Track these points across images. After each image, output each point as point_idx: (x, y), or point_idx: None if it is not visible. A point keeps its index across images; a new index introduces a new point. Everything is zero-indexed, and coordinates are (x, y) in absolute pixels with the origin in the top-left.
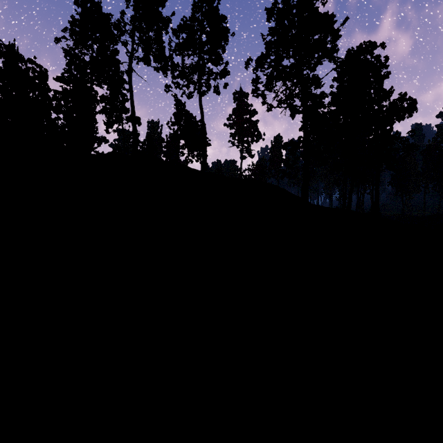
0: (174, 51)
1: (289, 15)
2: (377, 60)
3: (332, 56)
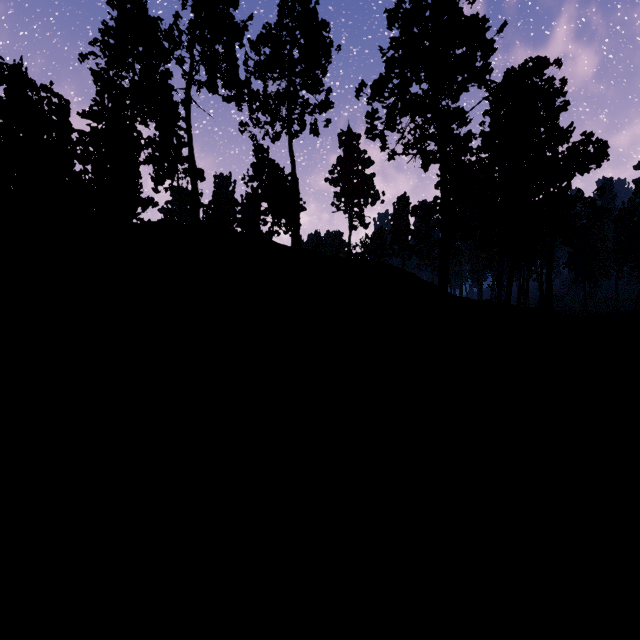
0: (253, 73)
1: (420, 20)
2: (550, 85)
3: (483, 79)
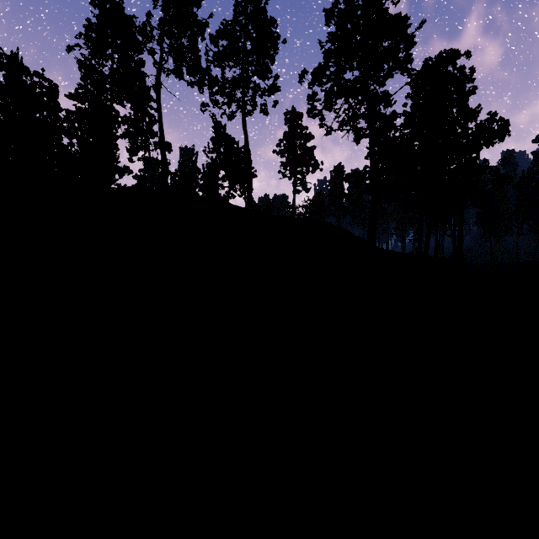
0: (212, 62)
1: (353, 18)
2: (461, 72)
3: (405, 67)
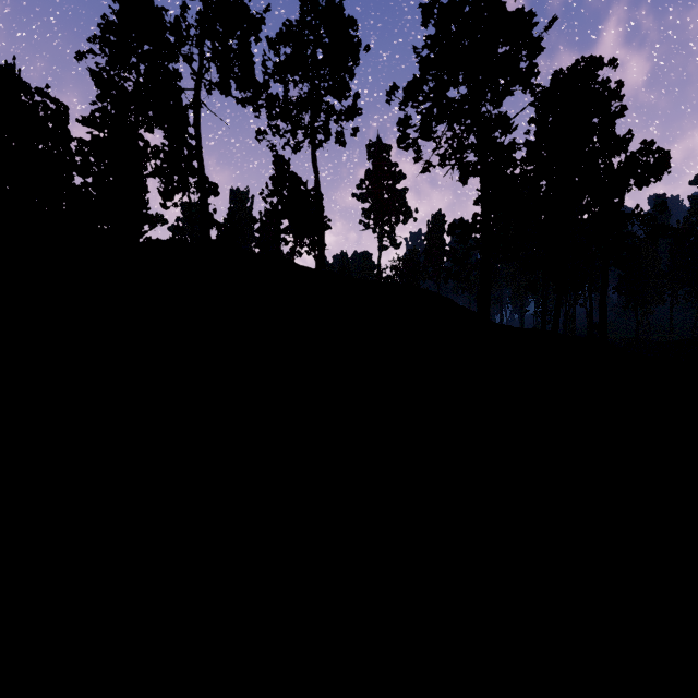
0: (272, 76)
1: (459, 16)
2: (604, 87)
3: (528, 83)
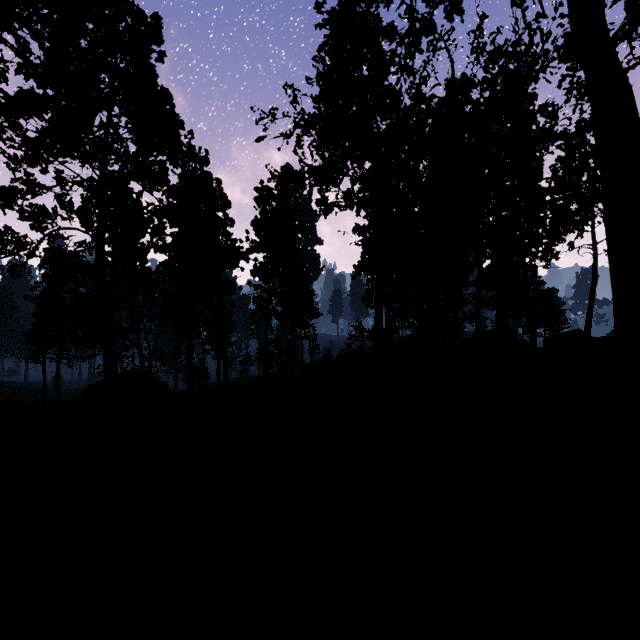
0: None
1: None
2: None
3: None
